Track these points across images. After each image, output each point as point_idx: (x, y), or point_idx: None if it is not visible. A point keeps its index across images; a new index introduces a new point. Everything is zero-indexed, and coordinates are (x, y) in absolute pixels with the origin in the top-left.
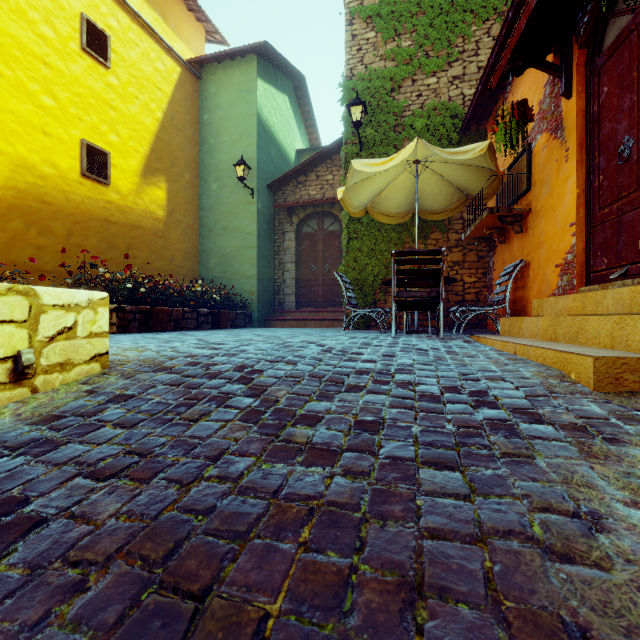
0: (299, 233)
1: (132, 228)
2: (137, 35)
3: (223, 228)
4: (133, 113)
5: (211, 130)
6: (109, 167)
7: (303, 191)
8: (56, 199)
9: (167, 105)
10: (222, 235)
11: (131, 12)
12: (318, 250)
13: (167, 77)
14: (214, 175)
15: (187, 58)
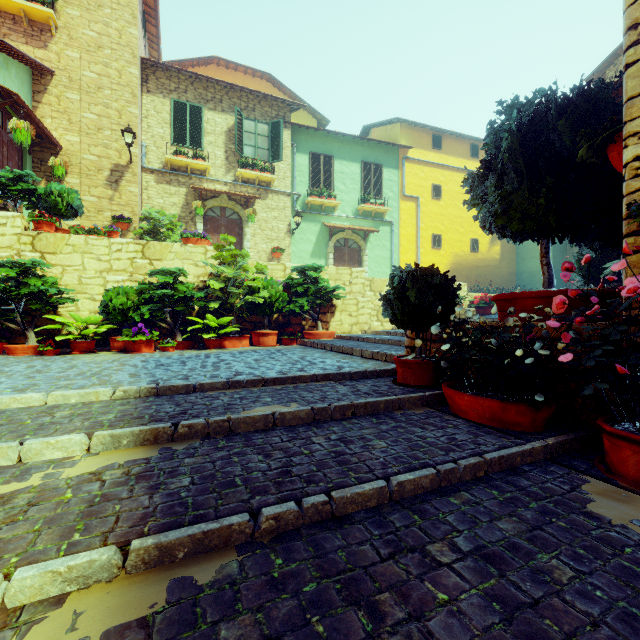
0: None
1: (486, 267)
2: None
3: (530, 257)
4: None
5: None
6: (478, 245)
7: None
8: (463, 263)
9: None
10: (530, 261)
11: None
12: None
13: None
14: None
15: None
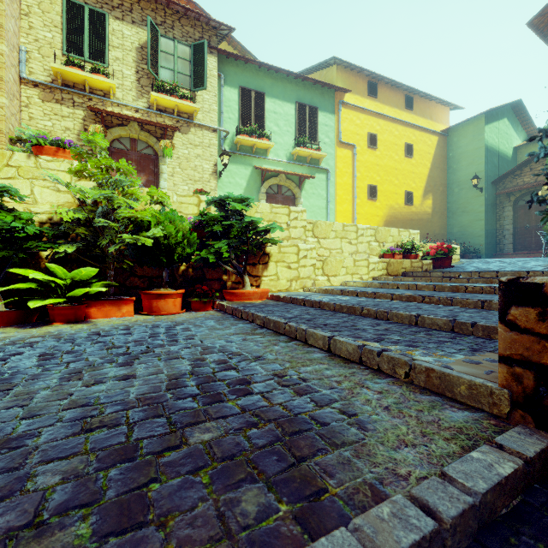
0: (515, 206)
1: (419, 220)
2: (421, 136)
3: (461, 211)
4: (419, 171)
5: (454, 161)
6: (412, 198)
7: (518, 180)
8: (398, 216)
9: (432, 159)
10: (461, 215)
11: (419, 128)
12: (531, 215)
13: (432, 146)
14: (456, 184)
15: (440, 129)
